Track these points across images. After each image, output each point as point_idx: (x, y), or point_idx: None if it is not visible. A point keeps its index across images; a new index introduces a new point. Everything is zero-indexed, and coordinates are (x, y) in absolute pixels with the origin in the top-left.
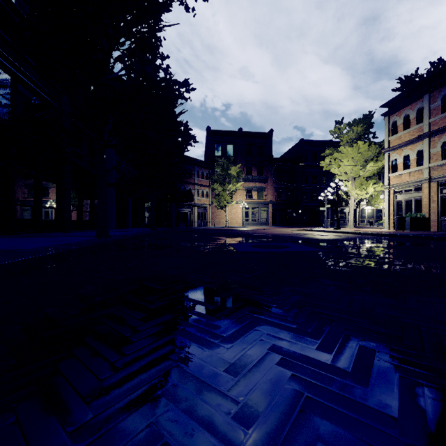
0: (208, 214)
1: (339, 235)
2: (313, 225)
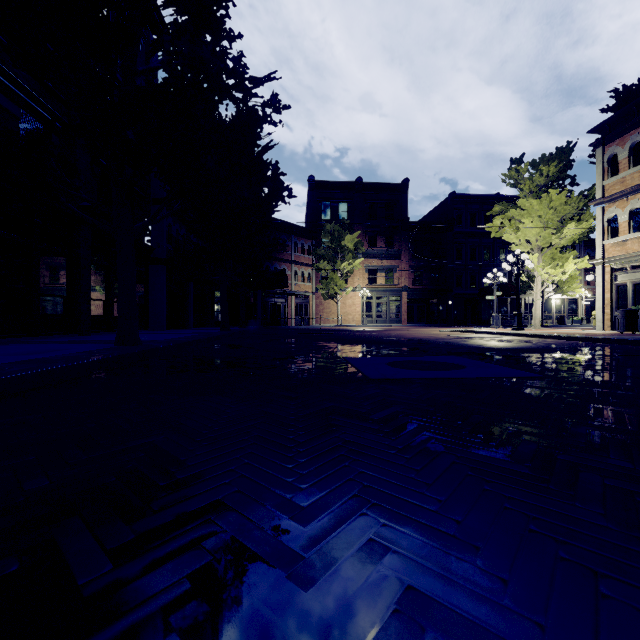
0: (311, 306)
1: (529, 340)
2: (471, 323)
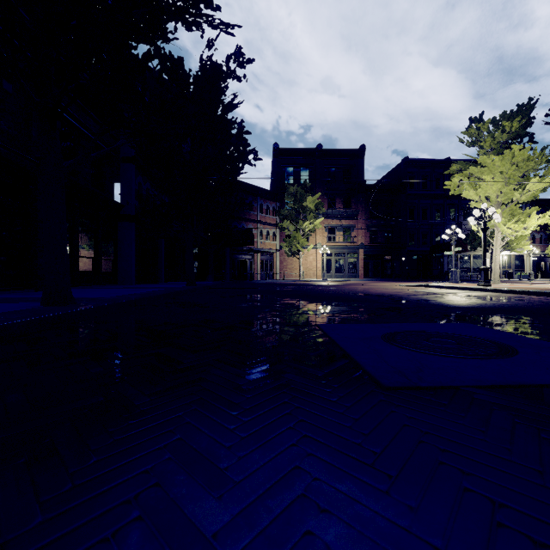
0: (275, 263)
1: (511, 296)
2: (422, 278)
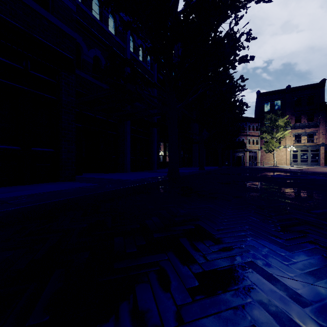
0: (258, 156)
1: None
2: None
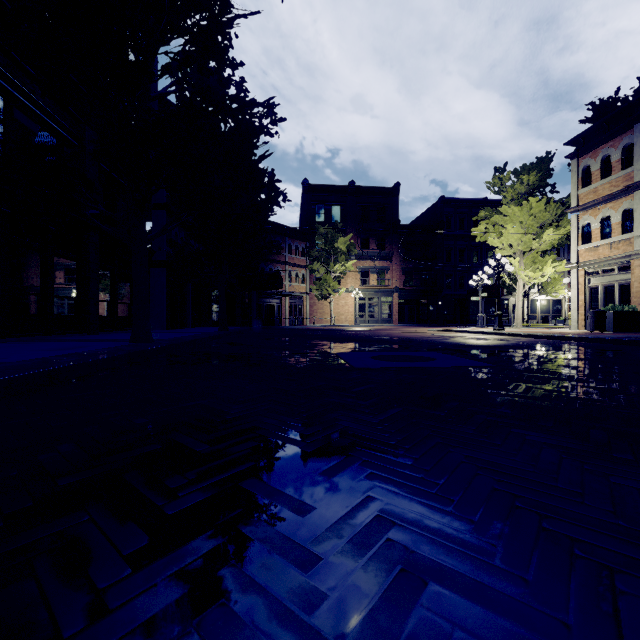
0: (305, 307)
1: (505, 338)
2: (460, 323)
